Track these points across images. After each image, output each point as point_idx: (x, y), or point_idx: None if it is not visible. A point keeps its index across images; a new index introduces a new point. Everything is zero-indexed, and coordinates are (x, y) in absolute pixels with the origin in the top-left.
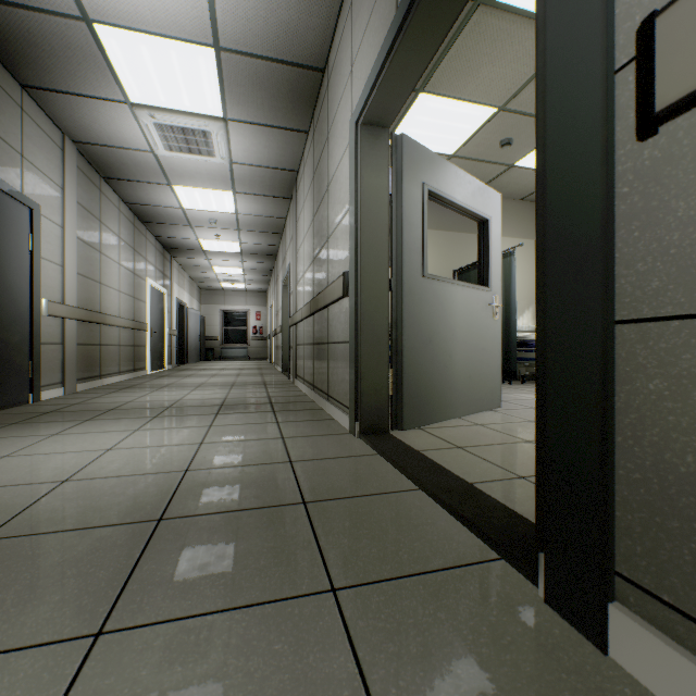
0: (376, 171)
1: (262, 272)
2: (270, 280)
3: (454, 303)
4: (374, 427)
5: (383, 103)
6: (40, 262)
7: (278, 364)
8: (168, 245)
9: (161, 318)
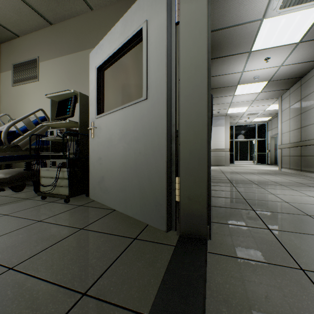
0: None
1: None
2: None
3: None
4: None
5: None
6: None
7: None
8: None
9: None
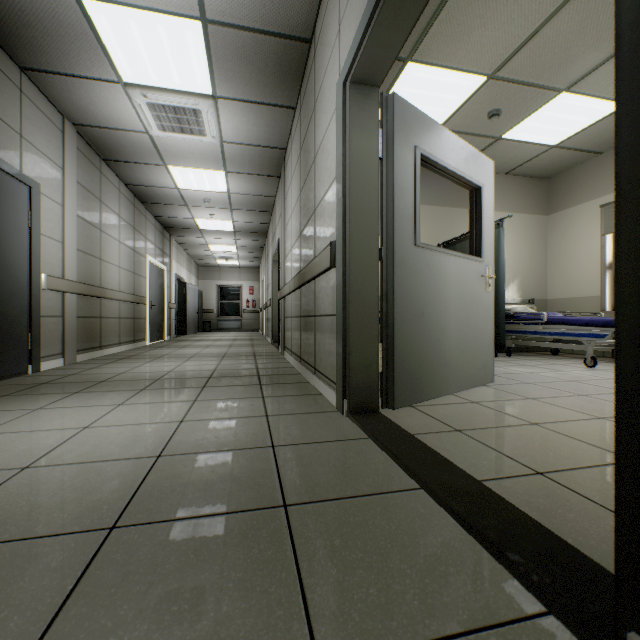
0: (366, 133)
1: (254, 249)
2: (261, 256)
3: (446, 274)
4: (363, 406)
5: (373, 56)
6: (40, 238)
7: (269, 336)
8: (166, 224)
9: (160, 292)
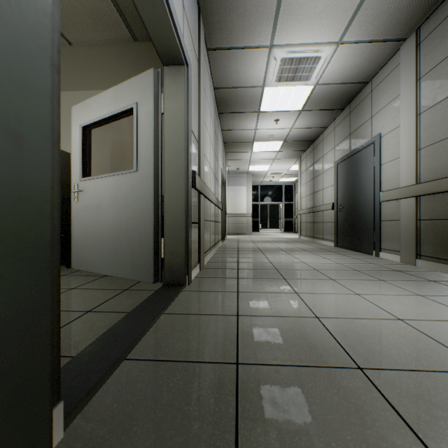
0: None
1: None
2: None
3: None
4: None
5: None
6: (379, 169)
7: None
8: None
9: None
